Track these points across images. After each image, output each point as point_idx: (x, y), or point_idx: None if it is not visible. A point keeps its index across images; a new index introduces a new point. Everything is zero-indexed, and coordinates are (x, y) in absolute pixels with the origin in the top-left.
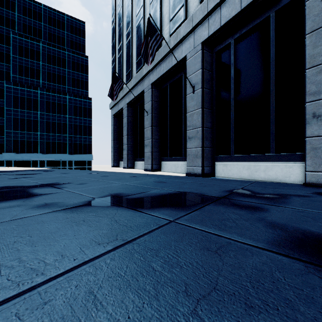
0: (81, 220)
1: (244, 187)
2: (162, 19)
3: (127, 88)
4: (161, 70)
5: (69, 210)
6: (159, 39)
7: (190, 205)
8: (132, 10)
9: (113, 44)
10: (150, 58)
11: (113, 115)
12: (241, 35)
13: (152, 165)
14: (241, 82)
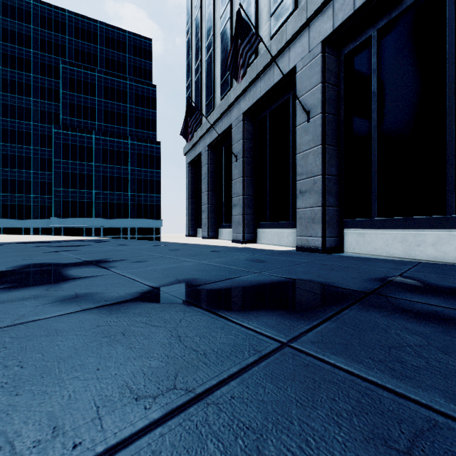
0: (119, 331)
1: (404, 274)
2: (259, 15)
3: (207, 124)
4: (257, 92)
5: (107, 308)
6: (254, 41)
7: (315, 306)
8: (215, 10)
9: (189, 63)
10: (240, 71)
11: (189, 164)
12: (390, 21)
13: (243, 234)
14: (389, 98)
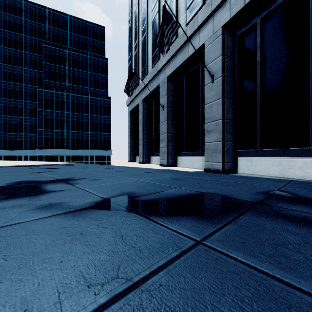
0: (78, 231)
1: (281, 189)
2: (178, 9)
3: (142, 84)
4: (177, 62)
5: (71, 214)
6: (175, 27)
7: (219, 213)
8: (148, 6)
9: (130, 43)
10: (165, 47)
11: (130, 112)
12: (270, 12)
13: (167, 160)
14: (269, 65)
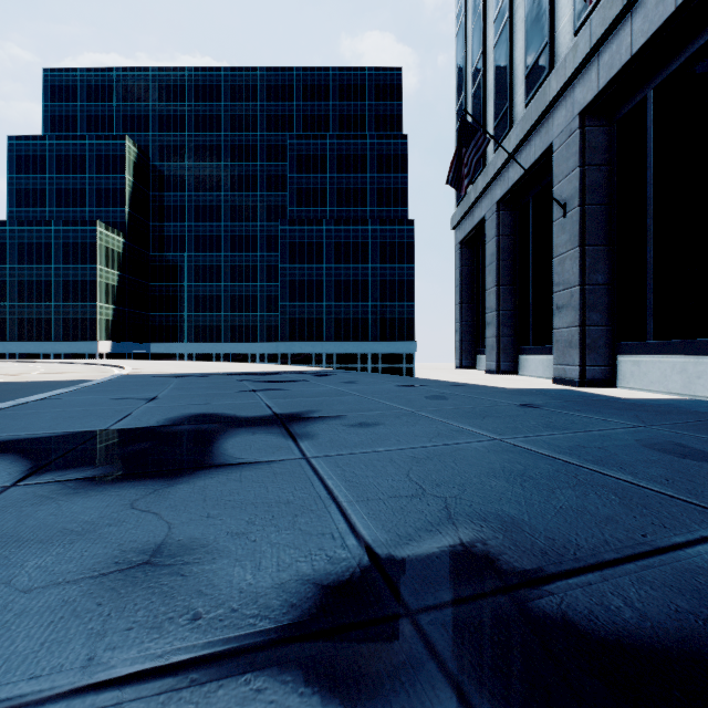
0: None
1: None
2: None
3: (496, 161)
4: (620, 49)
5: None
6: None
7: None
8: None
9: (461, 68)
10: None
11: (461, 243)
12: None
13: (581, 366)
14: None
